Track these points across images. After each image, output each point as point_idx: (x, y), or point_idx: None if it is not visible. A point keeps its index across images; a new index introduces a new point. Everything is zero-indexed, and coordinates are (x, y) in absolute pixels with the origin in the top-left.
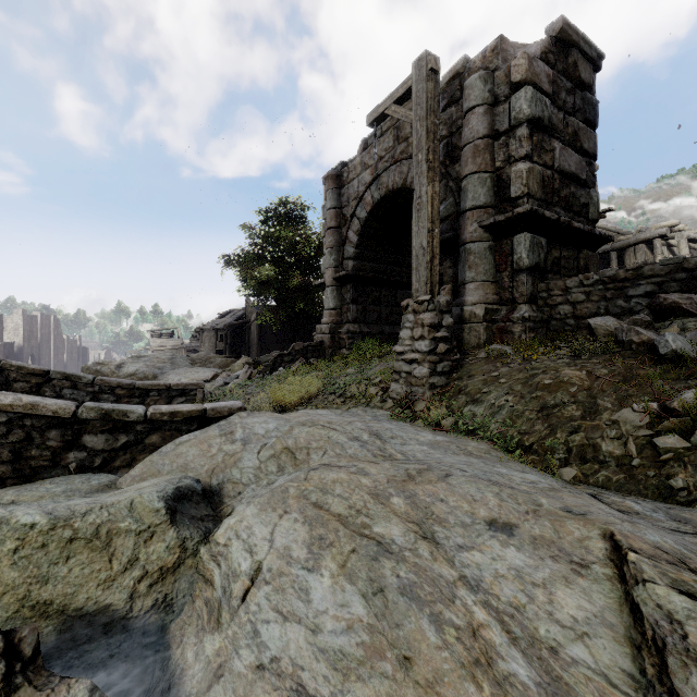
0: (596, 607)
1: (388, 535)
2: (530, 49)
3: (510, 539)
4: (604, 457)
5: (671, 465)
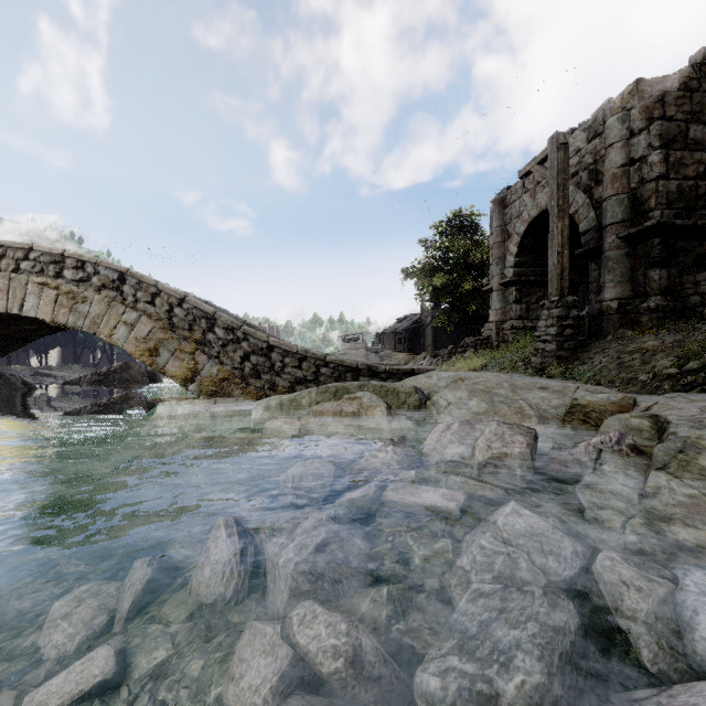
0: (564, 403)
1: (498, 392)
2: (666, 87)
3: (544, 391)
4: (637, 382)
5: (666, 382)
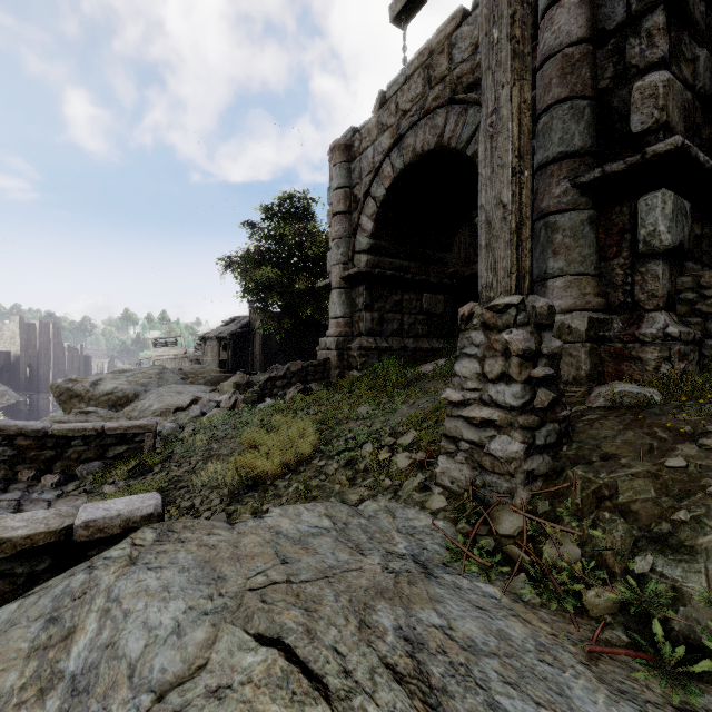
0: None
1: None
2: None
3: None
4: None
5: None
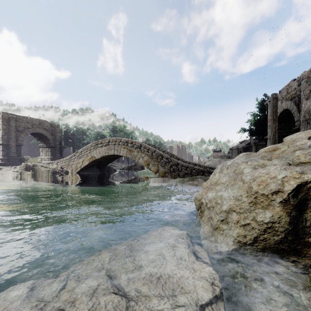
0: None
1: None
2: None
3: None
4: None
5: None
